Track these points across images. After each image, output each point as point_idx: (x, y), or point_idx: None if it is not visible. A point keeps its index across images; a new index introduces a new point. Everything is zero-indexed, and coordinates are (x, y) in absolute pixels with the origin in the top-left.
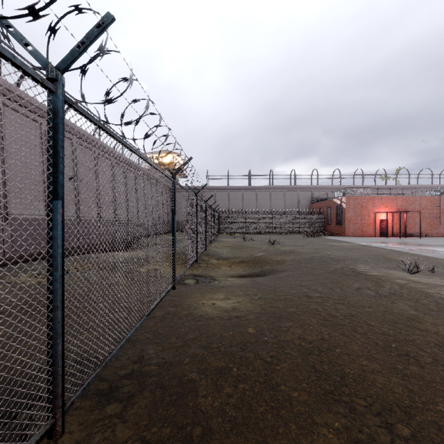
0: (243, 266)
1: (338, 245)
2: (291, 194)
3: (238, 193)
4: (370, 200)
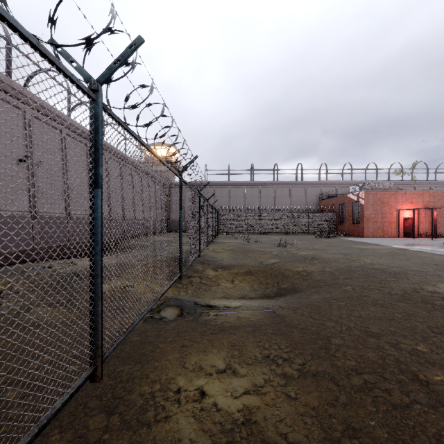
0: (250, 280)
1: (367, 248)
2: (298, 190)
3: (239, 190)
4: (392, 195)
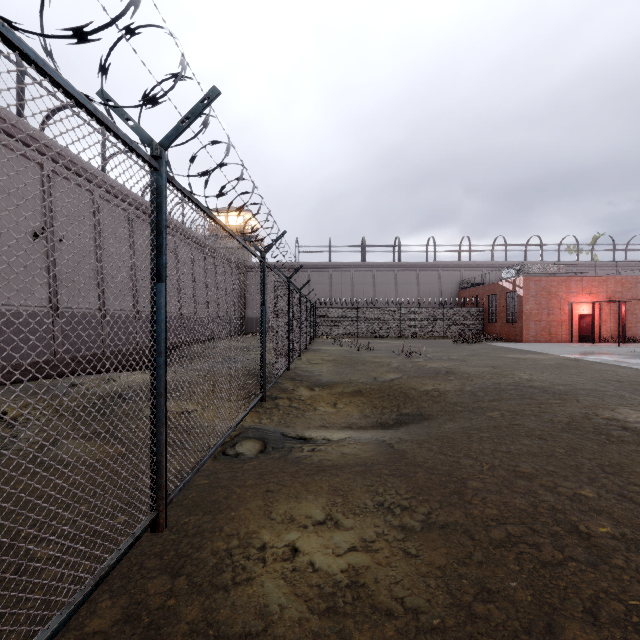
0: (360, 403)
1: (525, 358)
2: (429, 275)
3: (345, 274)
4: (563, 282)
